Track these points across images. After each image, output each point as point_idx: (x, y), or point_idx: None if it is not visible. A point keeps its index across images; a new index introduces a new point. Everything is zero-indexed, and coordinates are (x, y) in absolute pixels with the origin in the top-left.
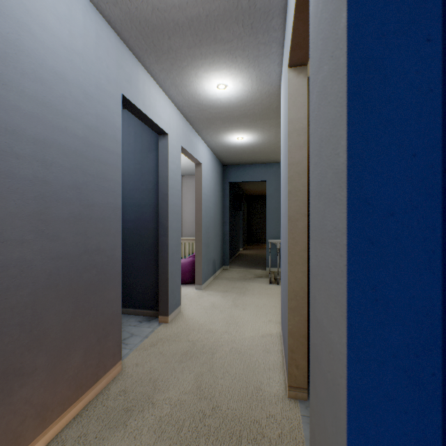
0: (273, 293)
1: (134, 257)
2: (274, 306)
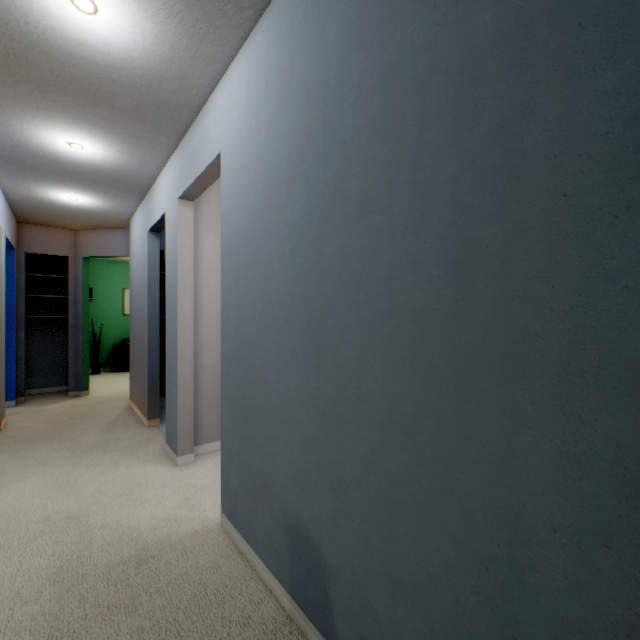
0: None
1: None
2: None
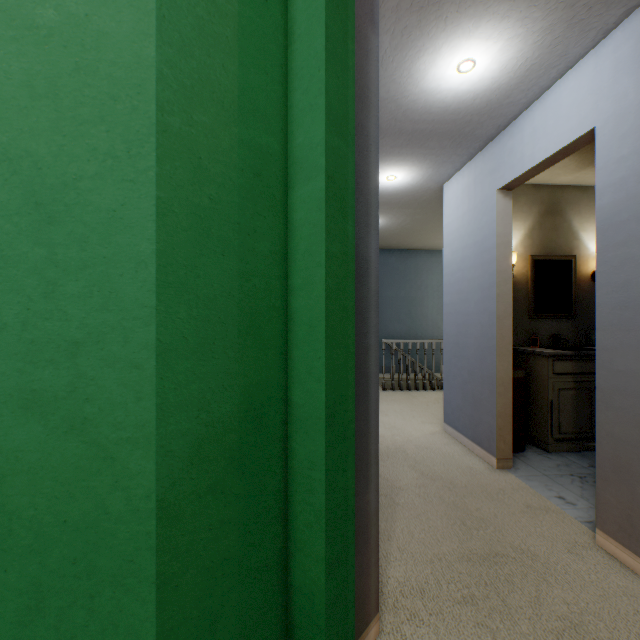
0: (397, 398)
1: None
2: (412, 410)
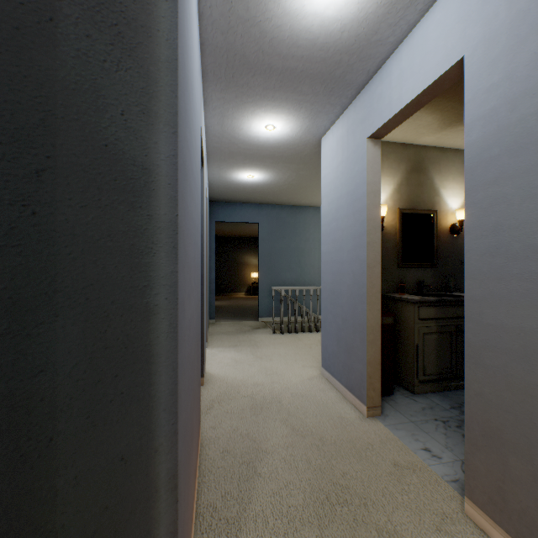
0: (285, 341)
1: None
2: (296, 353)
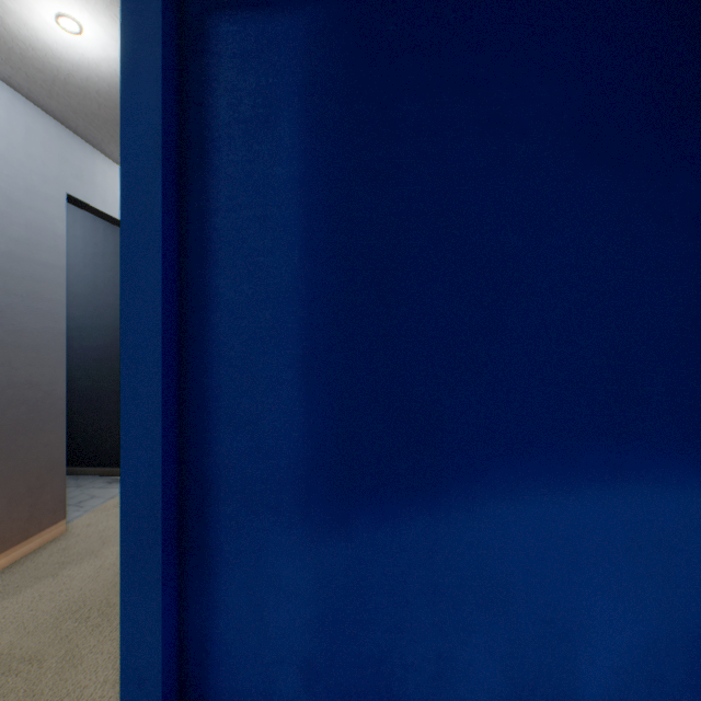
0: None
1: (104, 397)
2: None
